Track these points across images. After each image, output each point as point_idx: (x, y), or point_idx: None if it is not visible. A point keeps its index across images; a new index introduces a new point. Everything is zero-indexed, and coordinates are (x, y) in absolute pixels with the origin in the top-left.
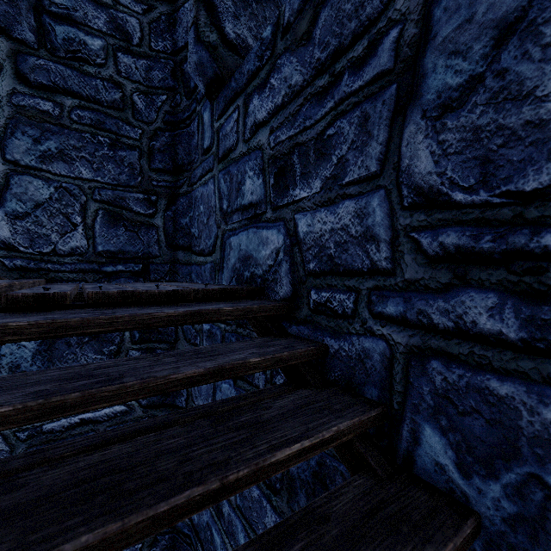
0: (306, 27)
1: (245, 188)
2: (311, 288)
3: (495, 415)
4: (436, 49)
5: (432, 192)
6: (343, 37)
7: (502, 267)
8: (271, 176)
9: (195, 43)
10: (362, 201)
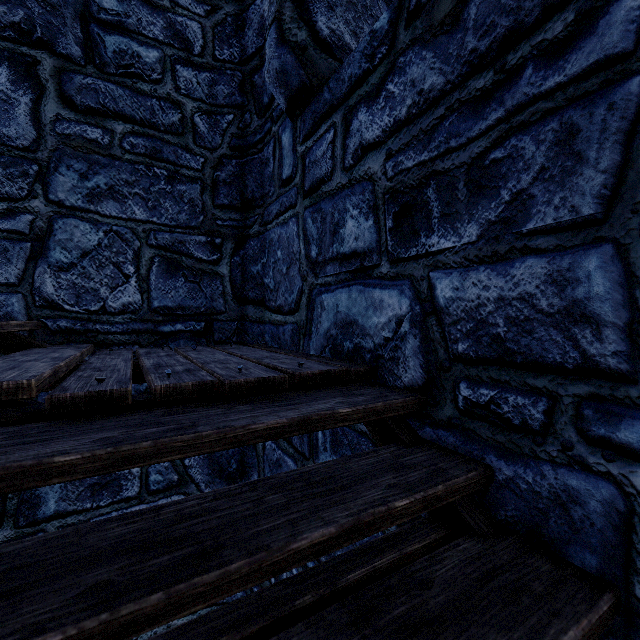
0: (450, 6)
1: (346, 232)
2: (459, 380)
3: None
4: None
5: None
6: (522, 12)
7: None
8: (388, 217)
9: (278, 45)
10: (564, 259)
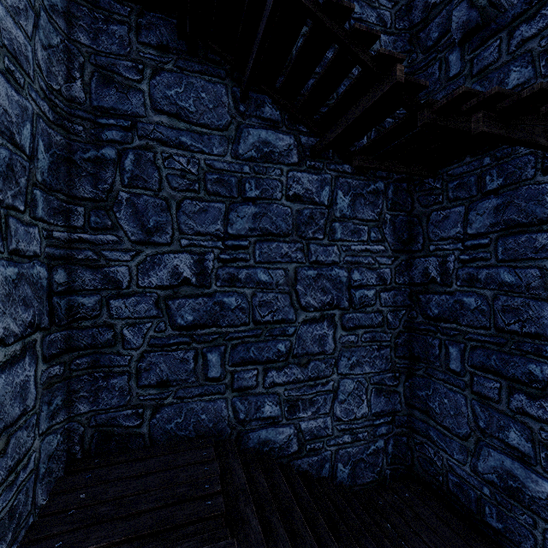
0: None
1: (510, 80)
2: None
3: None
4: None
5: None
6: None
7: None
8: (542, 62)
9: (468, 9)
10: None
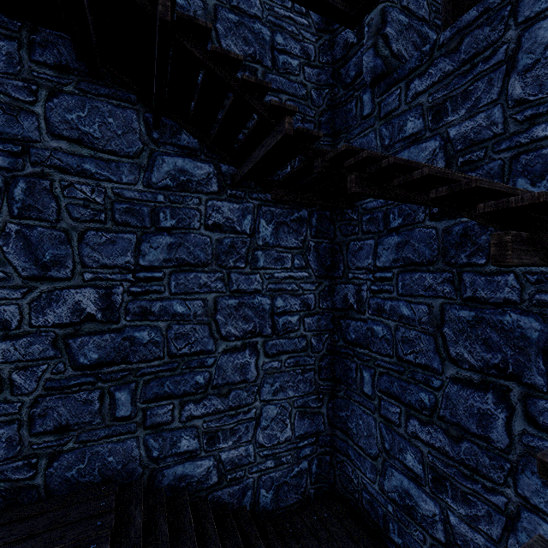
0: (455, 45)
1: (407, 128)
2: (458, 157)
3: (544, 160)
4: (522, 52)
5: (521, 100)
6: (478, 49)
7: (546, 115)
8: (429, 116)
9: (374, 57)
10: (489, 111)
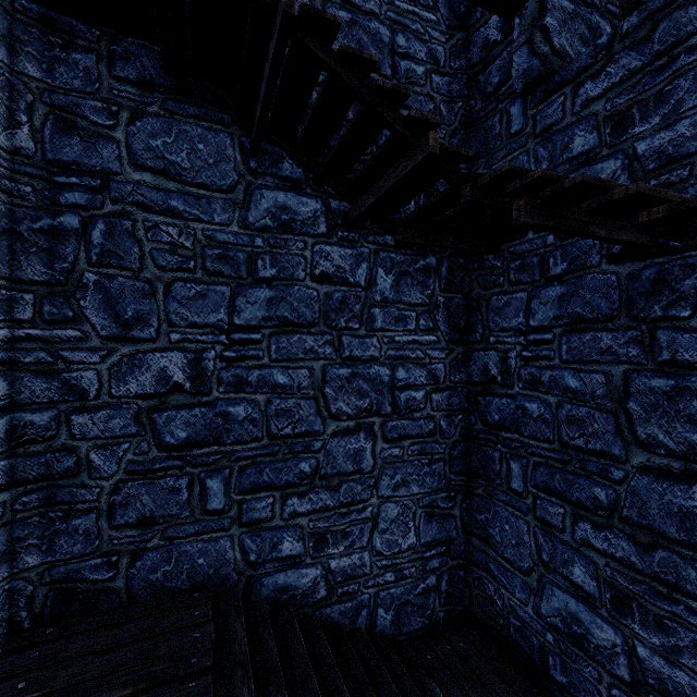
0: (645, 33)
1: (574, 145)
2: (650, 180)
3: None
4: None
5: None
6: (679, 36)
7: None
8: (607, 128)
9: (529, 56)
10: (696, 117)
